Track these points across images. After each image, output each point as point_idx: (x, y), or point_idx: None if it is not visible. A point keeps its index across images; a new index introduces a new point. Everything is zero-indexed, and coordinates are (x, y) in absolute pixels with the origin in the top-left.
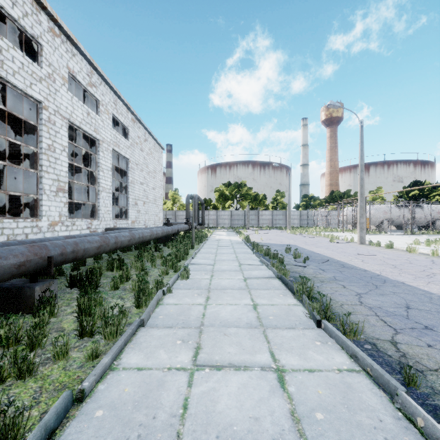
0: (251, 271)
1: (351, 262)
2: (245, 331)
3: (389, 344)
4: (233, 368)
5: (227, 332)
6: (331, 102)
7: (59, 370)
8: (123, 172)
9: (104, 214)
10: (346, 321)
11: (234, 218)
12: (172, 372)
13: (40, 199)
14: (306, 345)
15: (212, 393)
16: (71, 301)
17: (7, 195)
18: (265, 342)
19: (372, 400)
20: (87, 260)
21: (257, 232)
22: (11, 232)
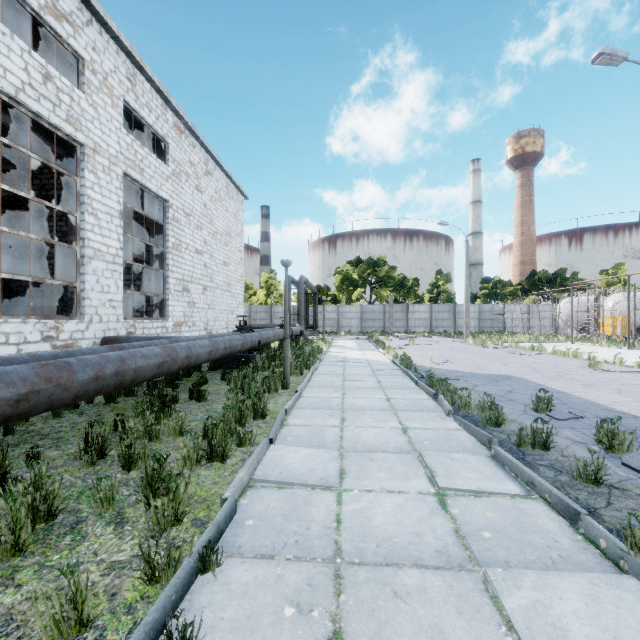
0: (539, 593)
1: None
2: None
3: None
4: None
5: None
6: (605, 47)
7: None
8: (158, 228)
9: (98, 307)
10: None
11: (367, 318)
12: None
13: None
14: None
15: None
16: None
17: None
18: None
19: None
20: None
21: (413, 343)
22: None
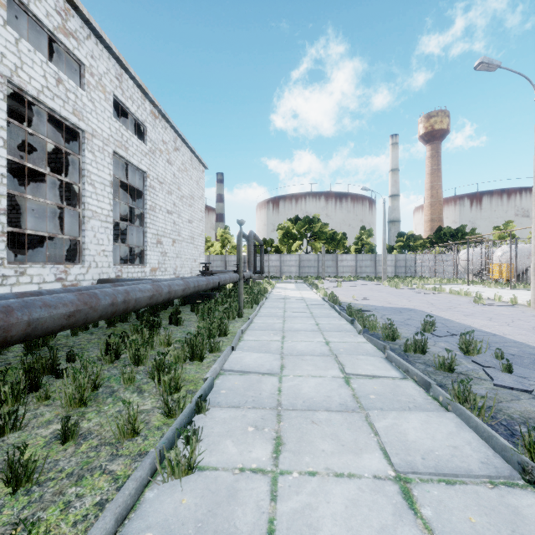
0: (396, 420)
1: None
2: None
3: None
4: None
5: None
6: (483, 58)
7: None
8: (138, 194)
9: (95, 256)
10: None
11: (304, 265)
12: None
13: None
14: None
15: None
16: None
17: None
18: None
19: None
20: (11, 350)
21: (340, 285)
22: None
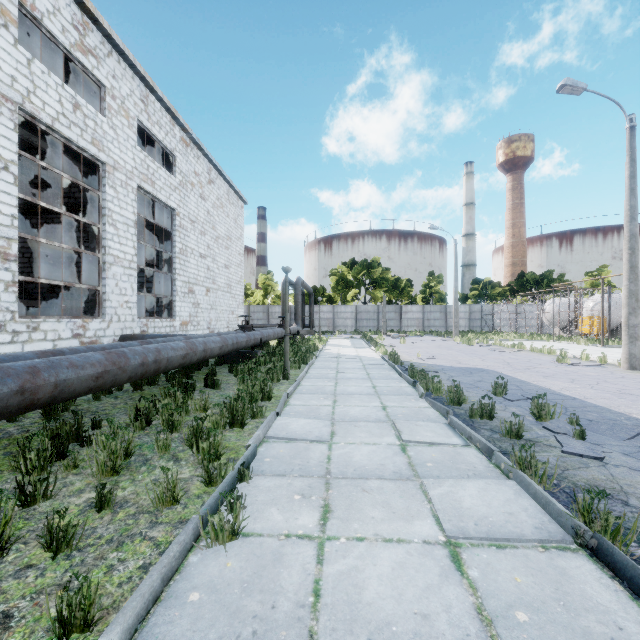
0: (452, 487)
1: None
2: None
3: None
4: None
5: None
6: (567, 79)
7: None
8: (166, 235)
9: (117, 308)
10: None
11: (361, 318)
12: None
13: None
14: None
15: None
16: None
17: None
18: None
19: None
20: (27, 417)
21: (403, 341)
22: None
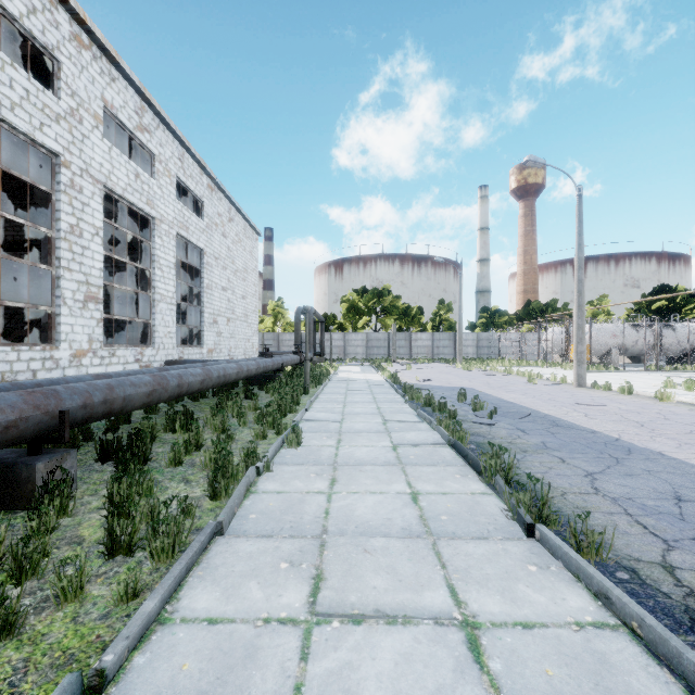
0: (404, 433)
1: (568, 417)
2: (400, 545)
3: (660, 571)
4: (383, 619)
5: (370, 546)
6: (530, 156)
7: (65, 624)
8: (194, 271)
9: (163, 338)
10: (581, 528)
11: (372, 345)
12: (271, 628)
13: (58, 313)
14: (511, 572)
15: (346, 675)
16: (101, 486)
17: (9, 308)
18: (438, 565)
19: (651, 691)
20: (134, 414)
21: (409, 367)
22: (8, 367)
